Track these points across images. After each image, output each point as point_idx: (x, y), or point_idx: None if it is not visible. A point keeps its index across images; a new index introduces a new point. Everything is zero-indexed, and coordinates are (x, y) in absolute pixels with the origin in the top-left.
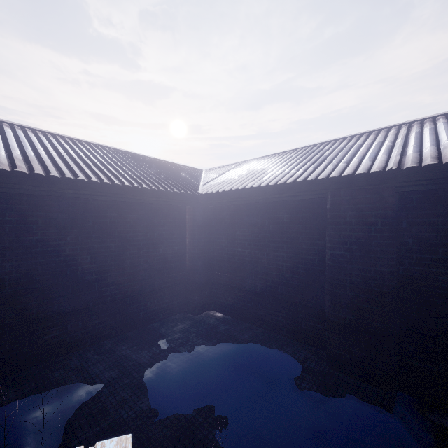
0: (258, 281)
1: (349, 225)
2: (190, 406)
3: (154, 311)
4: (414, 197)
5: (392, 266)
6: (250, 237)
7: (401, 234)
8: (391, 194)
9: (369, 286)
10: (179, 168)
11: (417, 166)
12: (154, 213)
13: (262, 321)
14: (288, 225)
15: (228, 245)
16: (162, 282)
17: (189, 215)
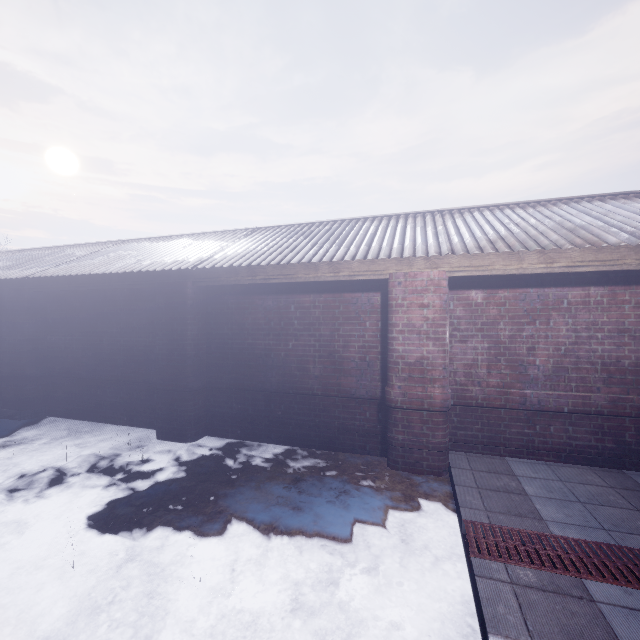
0: None
1: (8, 311)
2: None
3: None
4: (53, 295)
5: (27, 336)
6: None
7: (48, 318)
8: (27, 293)
9: (16, 349)
10: None
11: (36, 278)
12: None
13: None
14: None
15: None
16: None
17: None
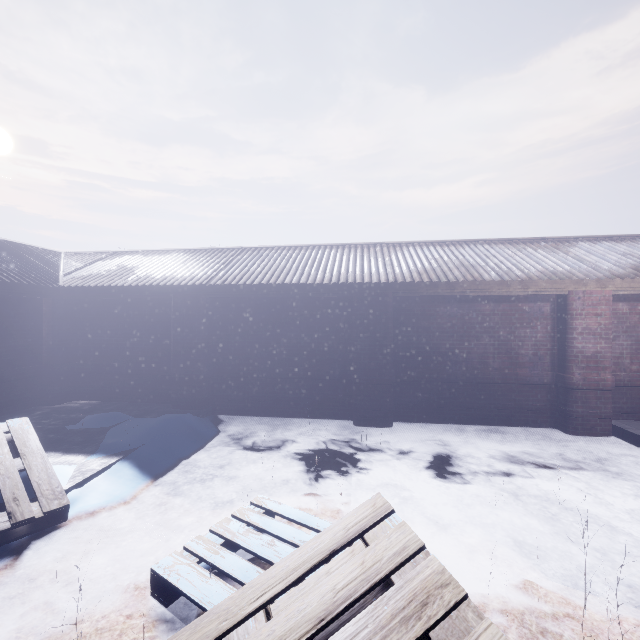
0: (125, 363)
1: (183, 316)
2: (59, 435)
3: (2, 403)
4: (220, 300)
5: (204, 339)
6: (117, 327)
7: (214, 322)
8: (203, 299)
9: (192, 352)
10: (27, 251)
11: (214, 285)
12: (2, 305)
13: (128, 396)
14: (149, 316)
15: (95, 335)
16: (12, 374)
17: (47, 307)
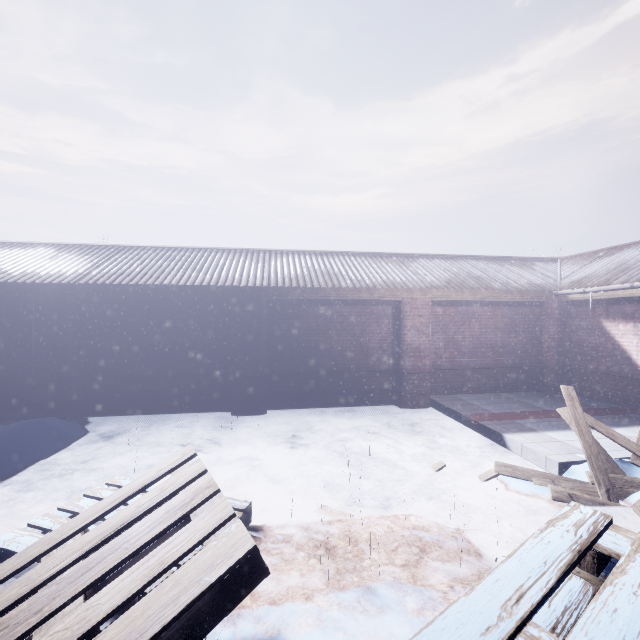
0: None
1: (47, 315)
2: None
3: None
4: (92, 300)
5: (73, 339)
6: None
7: (86, 322)
8: (72, 298)
9: (59, 353)
10: None
11: (85, 284)
12: None
13: None
14: (5, 316)
15: None
16: None
17: None
